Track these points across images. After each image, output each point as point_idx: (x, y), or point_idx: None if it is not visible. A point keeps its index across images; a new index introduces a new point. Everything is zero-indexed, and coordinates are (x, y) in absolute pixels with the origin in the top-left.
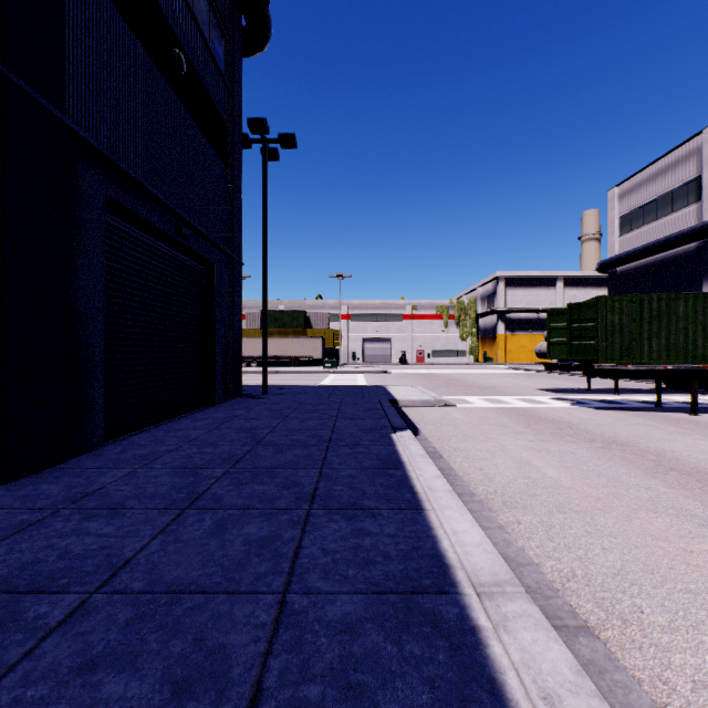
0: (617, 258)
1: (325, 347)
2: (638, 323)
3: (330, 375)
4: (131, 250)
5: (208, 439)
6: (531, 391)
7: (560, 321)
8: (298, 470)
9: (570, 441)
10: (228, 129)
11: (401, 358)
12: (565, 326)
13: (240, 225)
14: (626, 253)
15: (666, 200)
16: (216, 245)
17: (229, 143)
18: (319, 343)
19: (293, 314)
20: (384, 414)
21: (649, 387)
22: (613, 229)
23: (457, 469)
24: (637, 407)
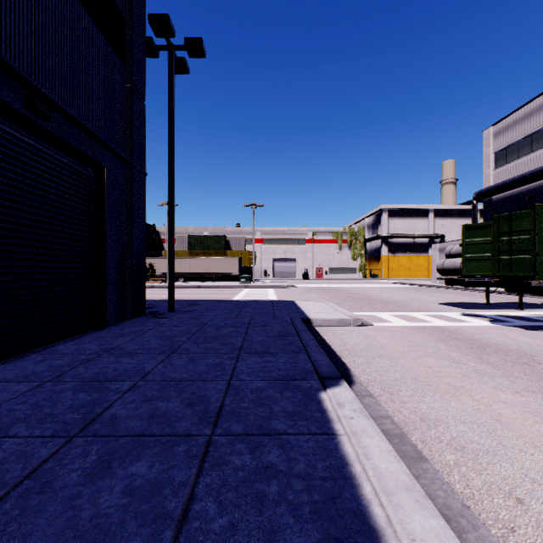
0: (495, 187)
1: (242, 266)
2: None
3: (244, 289)
4: None
5: (6, 414)
6: (433, 305)
7: (477, 236)
8: None
9: None
10: (126, 24)
11: (304, 275)
12: (483, 241)
13: (143, 132)
14: (503, 183)
15: (541, 135)
16: (103, 142)
17: (127, 38)
18: (236, 262)
19: (215, 238)
20: (300, 343)
21: (538, 301)
22: (489, 163)
23: (471, 502)
24: None
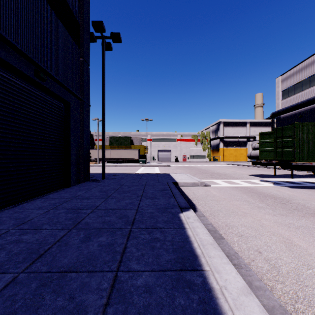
0: (281, 110)
1: (140, 154)
2: None
3: (141, 167)
4: None
5: (38, 221)
6: (245, 176)
7: (266, 138)
8: (91, 275)
9: (301, 216)
10: (80, 26)
11: (175, 159)
12: (270, 141)
13: (88, 83)
14: (286, 108)
15: (306, 81)
16: (69, 90)
17: (81, 34)
18: (137, 152)
19: (125, 138)
20: (172, 194)
21: (303, 174)
22: (278, 97)
23: (239, 253)
24: (312, 186)
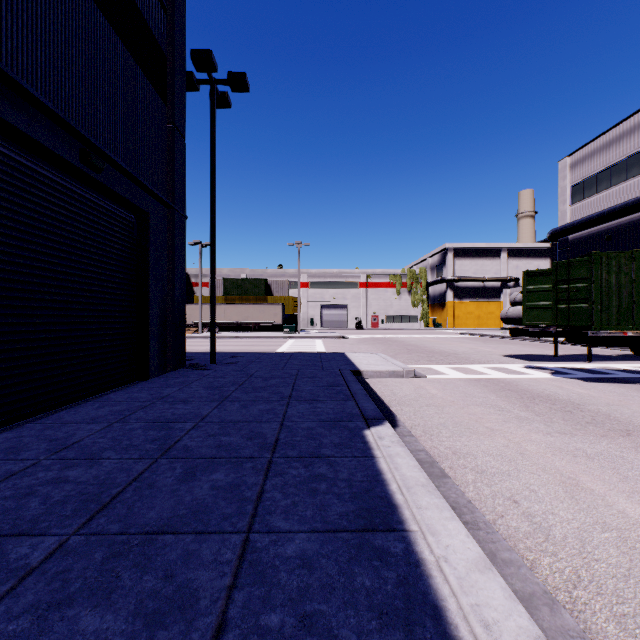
0: (570, 225)
1: (285, 313)
2: (639, 283)
3: (288, 340)
4: (2, 174)
5: (93, 445)
6: (497, 357)
7: (538, 283)
8: (202, 539)
9: (601, 435)
10: (167, 61)
11: (356, 324)
12: (544, 289)
13: (183, 173)
14: (580, 221)
15: (620, 168)
16: (147, 188)
17: (169, 76)
18: (279, 309)
19: (254, 282)
20: (349, 393)
21: (613, 353)
22: (564, 198)
23: (477, 502)
24: (628, 378)
